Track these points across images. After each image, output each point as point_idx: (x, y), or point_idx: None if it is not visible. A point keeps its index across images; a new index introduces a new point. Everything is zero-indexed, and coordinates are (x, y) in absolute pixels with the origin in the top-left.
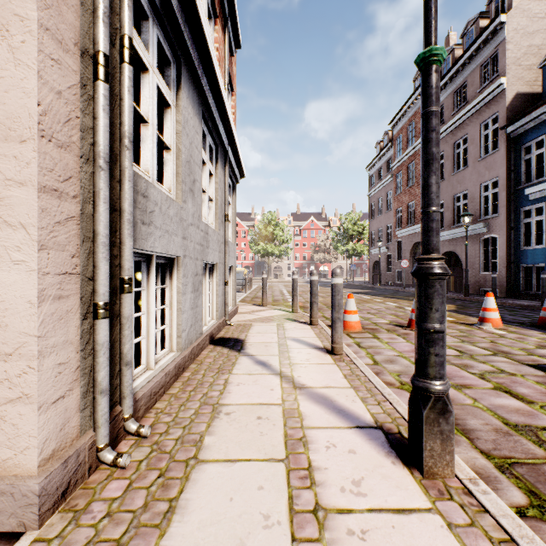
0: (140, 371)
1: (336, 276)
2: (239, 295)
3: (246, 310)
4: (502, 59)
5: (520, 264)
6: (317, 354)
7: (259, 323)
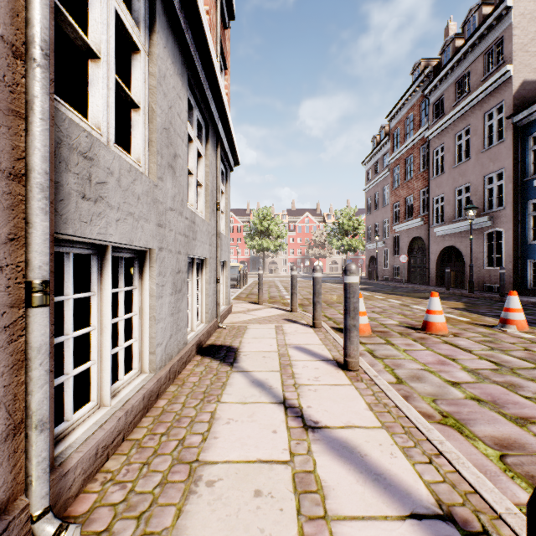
0: (85, 413)
1: (351, 274)
2: (234, 291)
3: (241, 309)
4: (508, 45)
5: (528, 259)
6: (327, 369)
7: (255, 325)
